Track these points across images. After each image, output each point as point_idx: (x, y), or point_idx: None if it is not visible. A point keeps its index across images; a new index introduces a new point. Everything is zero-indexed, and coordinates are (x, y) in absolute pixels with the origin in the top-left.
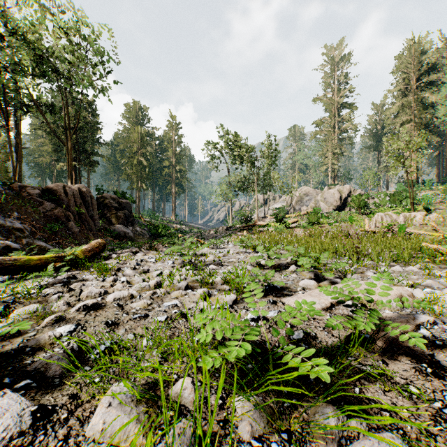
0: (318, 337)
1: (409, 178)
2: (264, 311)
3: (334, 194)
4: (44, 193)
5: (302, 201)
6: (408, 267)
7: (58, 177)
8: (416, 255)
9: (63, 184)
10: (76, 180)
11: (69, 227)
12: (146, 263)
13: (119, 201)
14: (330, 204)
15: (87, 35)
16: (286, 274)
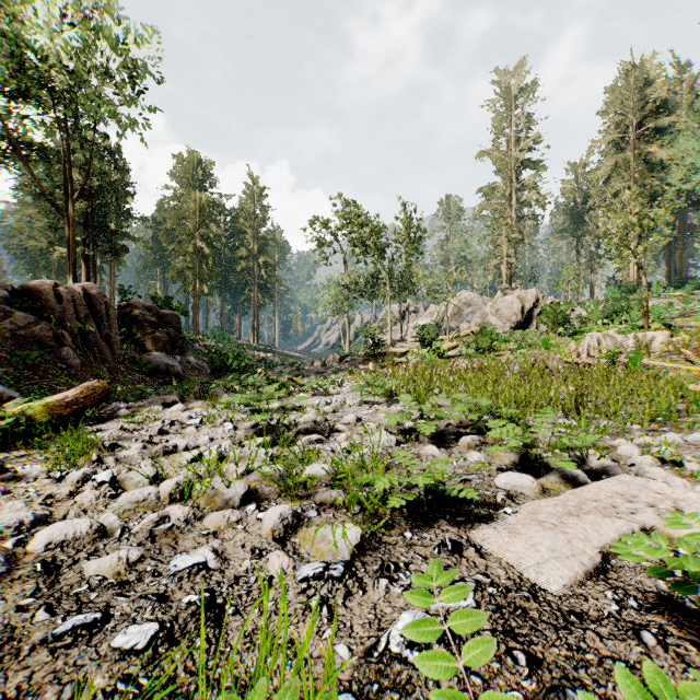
0: None
1: (626, 279)
2: None
3: (512, 303)
4: (18, 296)
5: (460, 315)
6: (691, 435)
7: (61, 274)
8: (686, 408)
9: (55, 282)
10: (88, 278)
11: (63, 356)
12: (180, 429)
13: (158, 312)
14: (505, 319)
15: (101, 26)
16: (460, 453)
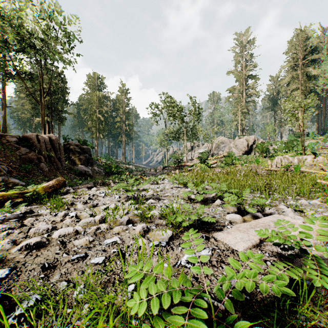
0: (256, 283)
1: (297, 131)
2: (206, 269)
3: (243, 142)
4: (21, 140)
5: (219, 147)
6: (312, 201)
7: (36, 129)
8: (314, 190)
9: (37, 134)
10: (49, 131)
11: (41, 167)
12: (97, 197)
13: (81, 147)
14: (239, 149)
15: None
16: (213, 207)
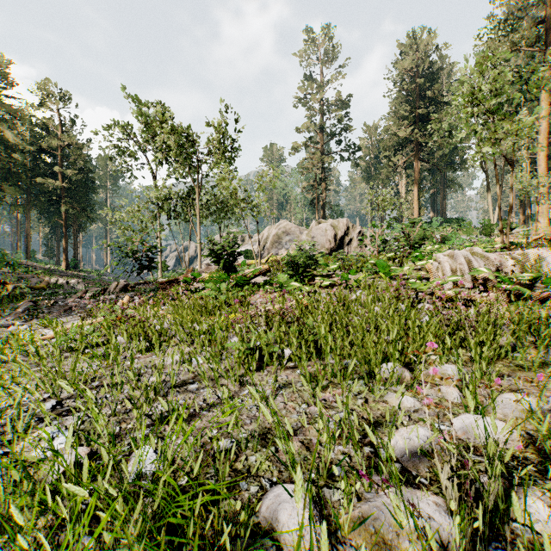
0: None
1: (411, 217)
2: None
3: (326, 231)
4: None
5: (280, 242)
6: None
7: None
8: None
9: None
10: None
11: None
12: None
13: None
14: (320, 246)
15: None
16: None
